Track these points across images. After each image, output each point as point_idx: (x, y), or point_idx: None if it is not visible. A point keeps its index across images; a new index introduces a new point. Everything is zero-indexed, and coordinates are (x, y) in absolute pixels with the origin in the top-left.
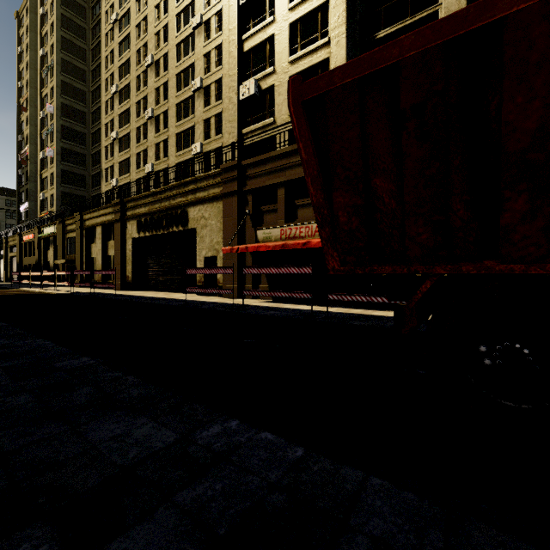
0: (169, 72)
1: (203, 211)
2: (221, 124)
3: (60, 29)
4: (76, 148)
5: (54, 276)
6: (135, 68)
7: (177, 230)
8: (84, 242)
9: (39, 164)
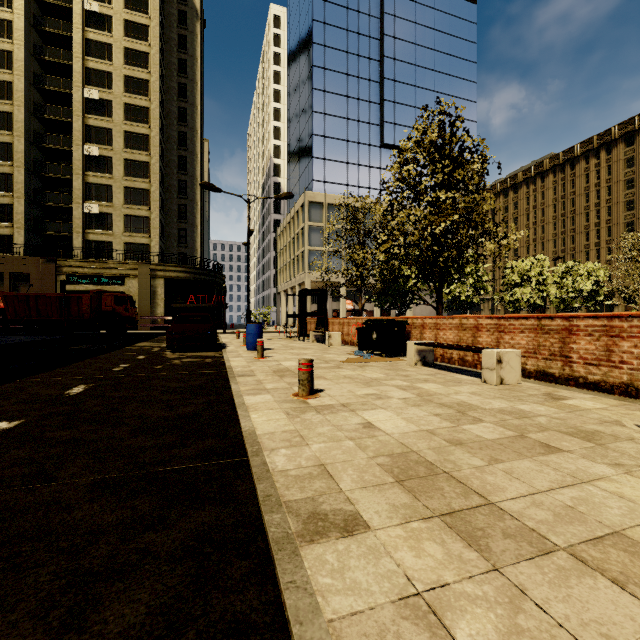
0: None
1: None
2: None
3: None
4: None
5: None
6: None
7: None
8: None
9: None
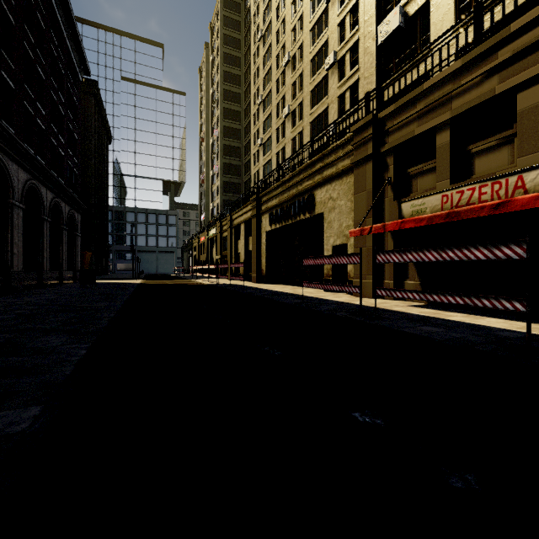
0: (304, 62)
1: (330, 192)
2: (357, 94)
3: (222, 65)
4: (233, 161)
5: (208, 269)
6: (275, 73)
7: (304, 218)
8: (233, 239)
9: (210, 181)
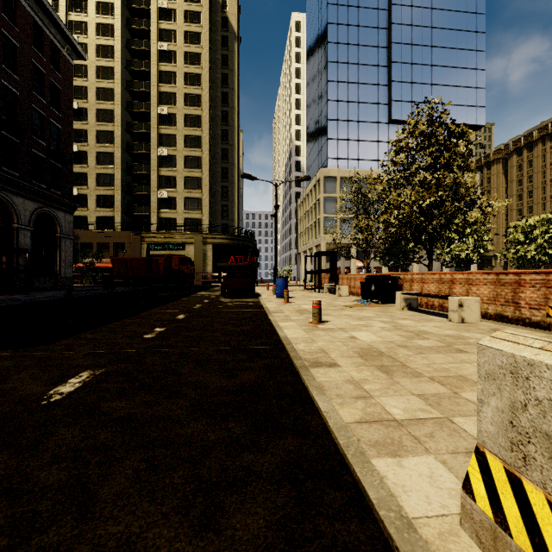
0: None
1: None
2: None
3: None
4: None
5: None
6: None
7: None
8: None
9: None
